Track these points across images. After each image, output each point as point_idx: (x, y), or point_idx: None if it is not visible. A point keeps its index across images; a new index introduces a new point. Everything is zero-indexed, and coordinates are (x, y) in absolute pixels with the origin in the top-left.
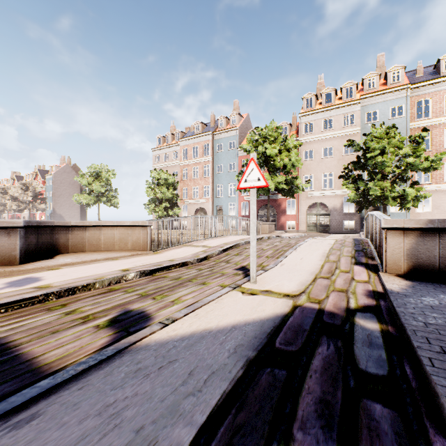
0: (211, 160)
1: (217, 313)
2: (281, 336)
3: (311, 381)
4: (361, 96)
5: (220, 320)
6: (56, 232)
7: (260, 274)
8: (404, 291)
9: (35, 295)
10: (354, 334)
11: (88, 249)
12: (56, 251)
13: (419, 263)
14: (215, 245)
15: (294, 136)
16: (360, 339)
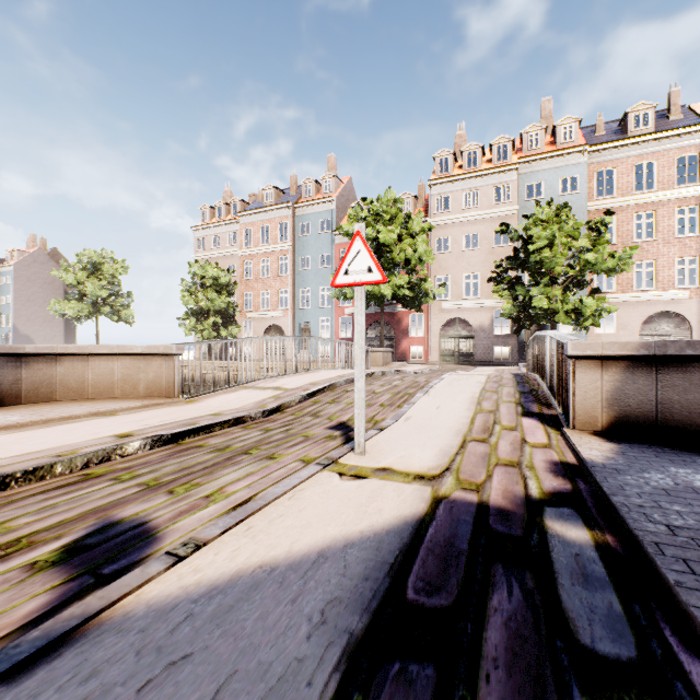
0: (291, 249)
1: (290, 523)
2: (417, 570)
3: (490, 693)
4: (519, 159)
5: (296, 540)
6: None
7: (371, 437)
8: (613, 462)
9: None
10: (551, 557)
11: (62, 397)
12: None
13: (626, 412)
14: (296, 386)
15: (422, 214)
16: (565, 566)
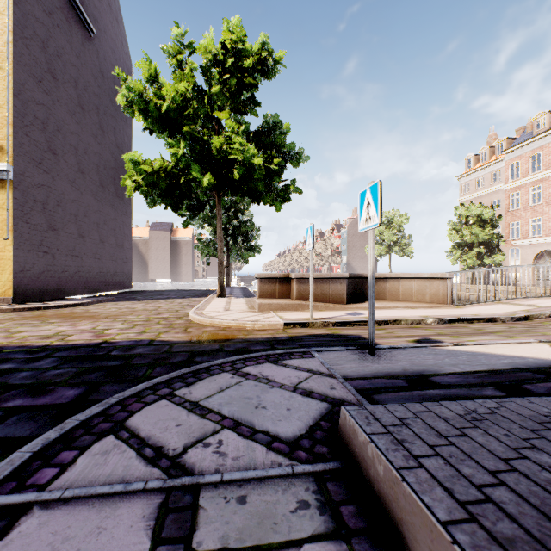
0: None
1: (505, 349)
2: None
3: None
4: None
5: (506, 352)
6: (364, 282)
7: None
8: None
9: (366, 320)
10: None
11: (388, 299)
12: (365, 298)
13: None
14: (550, 305)
15: None
16: None
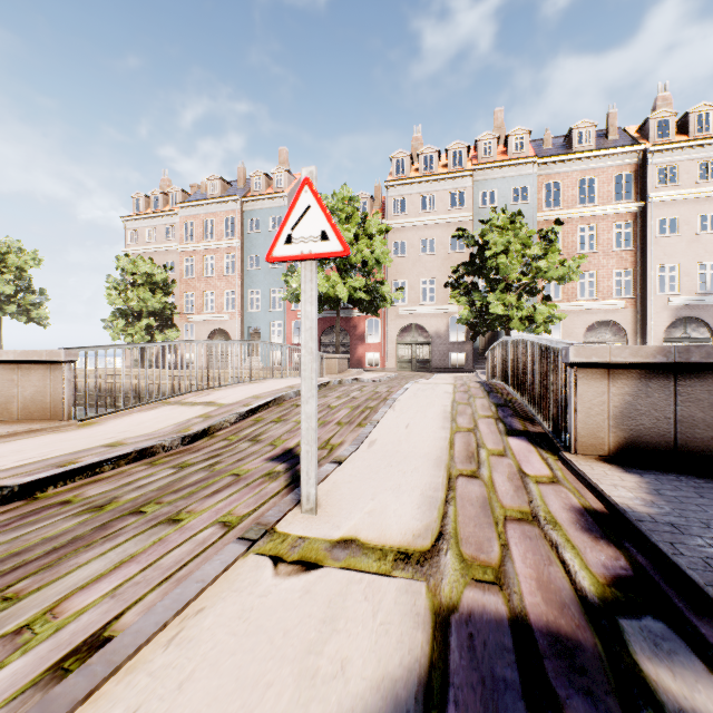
0: (239, 246)
1: None
2: None
3: None
4: (474, 166)
5: None
6: None
7: (326, 477)
8: (659, 511)
9: None
10: None
11: None
12: None
13: (639, 432)
14: (234, 401)
15: (379, 215)
16: None
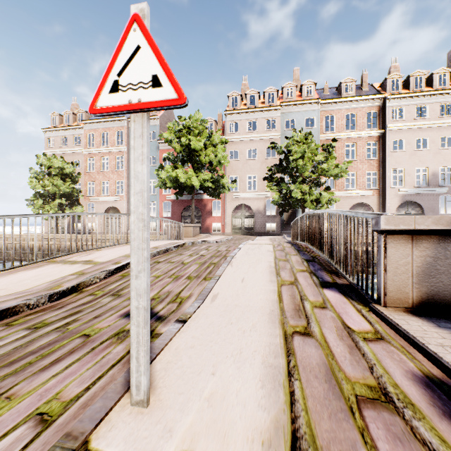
0: (126, 151)
1: None
2: None
3: None
4: (281, 103)
5: None
6: None
7: (169, 341)
8: None
9: None
10: None
11: None
12: None
13: (438, 288)
14: (108, 259)
15: (220, 132)
16: None
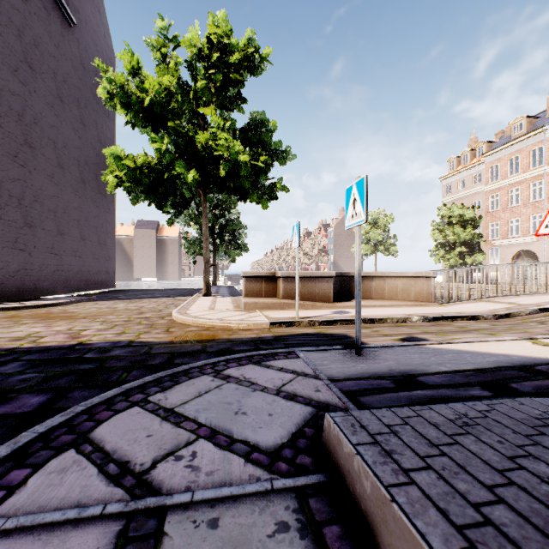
0: (547, 172)
1: (490, 347)
2: (548, 366)
3: (548, 381)
4: None
5: (490, 350)
6: (351, 281)
7: None
8: None
9: (352, 318)
10: None
11: (374, 297)
12: (351, 296)
13: None
14: (529, 303)
15: None
16: None
